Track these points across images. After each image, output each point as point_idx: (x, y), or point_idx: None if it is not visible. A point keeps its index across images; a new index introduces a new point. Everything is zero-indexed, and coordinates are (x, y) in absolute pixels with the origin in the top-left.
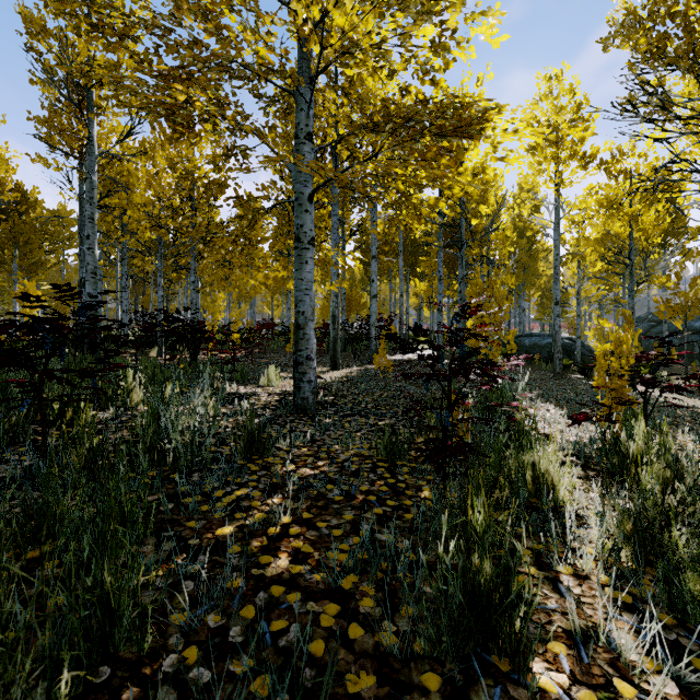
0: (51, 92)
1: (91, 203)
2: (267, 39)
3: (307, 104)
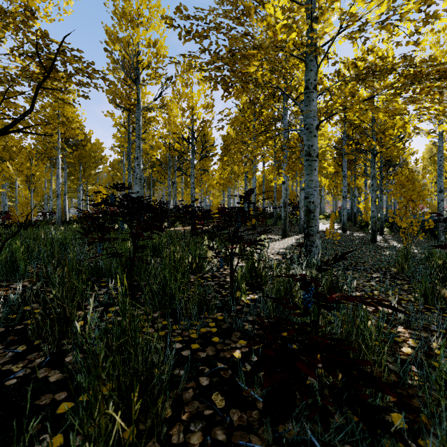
0: (118, 74)
1: (138, 138)
2: (315, 27)
3: (315, 66)
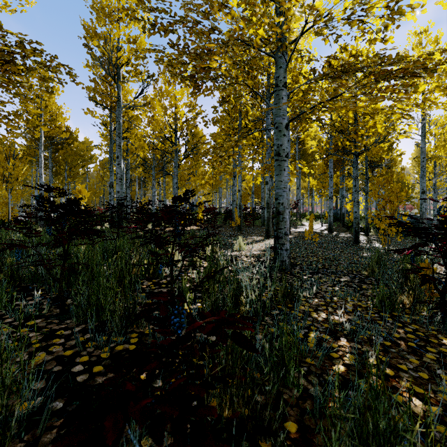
0: (98, 71)
1: (119, 137)
2: (277, 20)
3: (284, 63)
